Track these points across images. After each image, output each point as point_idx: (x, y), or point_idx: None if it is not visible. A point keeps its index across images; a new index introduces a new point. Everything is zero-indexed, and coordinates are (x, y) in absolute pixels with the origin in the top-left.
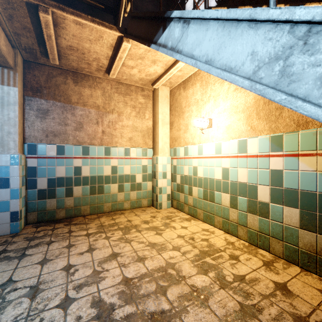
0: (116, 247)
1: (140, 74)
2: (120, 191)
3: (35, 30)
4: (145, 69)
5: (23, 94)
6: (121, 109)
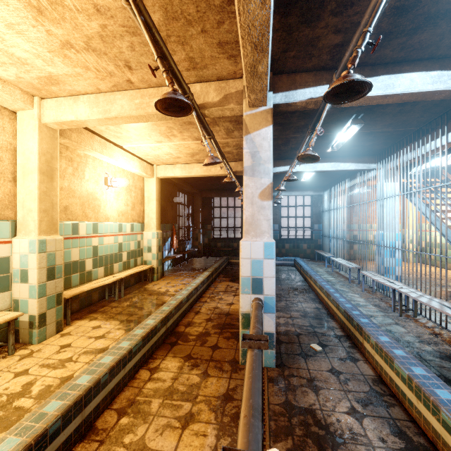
0: None
1: None
2: None
3: None
4: None
5: None
6: None
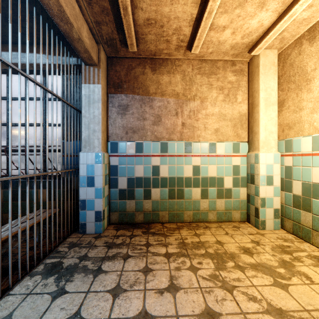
0: (211, 296)
1: (233, 37)
2: (203, 197)
3: (112, 10)
4: (244, 24)
5: (107, 92)
6: (204, 94)
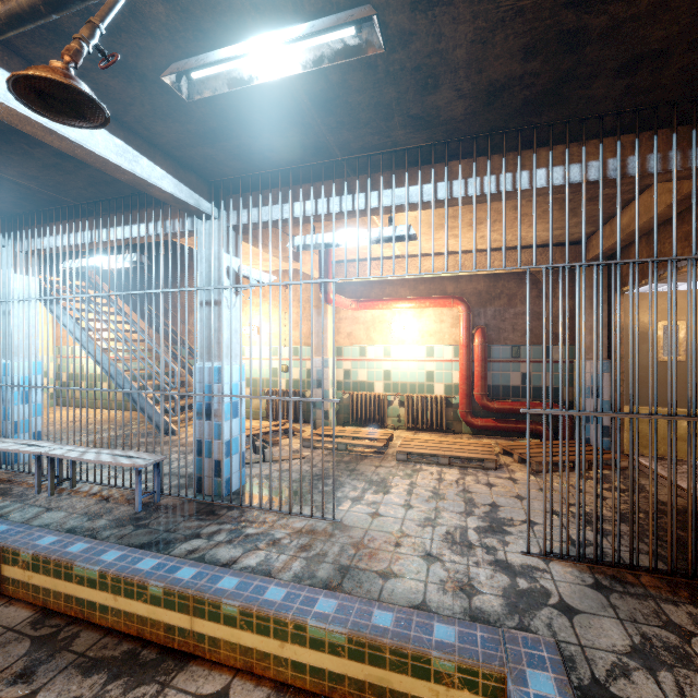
0: None
1: None
2: None
3: None
4: None
5: None
6: None
